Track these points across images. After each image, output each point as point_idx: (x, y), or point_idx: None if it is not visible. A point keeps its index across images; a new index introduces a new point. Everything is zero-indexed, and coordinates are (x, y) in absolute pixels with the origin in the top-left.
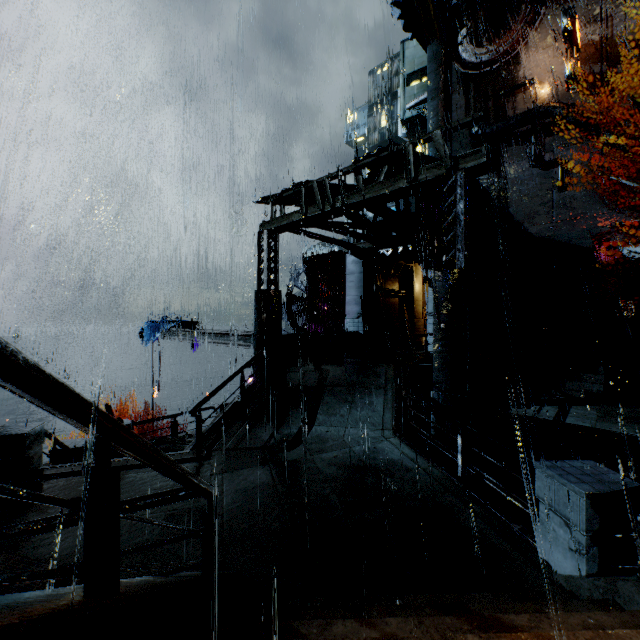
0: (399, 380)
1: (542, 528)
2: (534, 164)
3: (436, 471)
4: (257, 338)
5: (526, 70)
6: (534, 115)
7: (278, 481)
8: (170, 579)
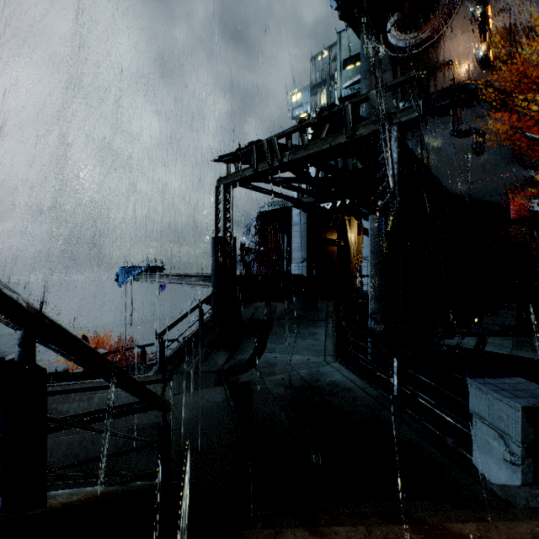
0: (338, 314)
1: (476, 441)
2: (452, 133)
3: (374, 391)
4: (215, 278)
5: (445, 53)
6: (452, 91)
7: (232, 400)
8: (121, 488)
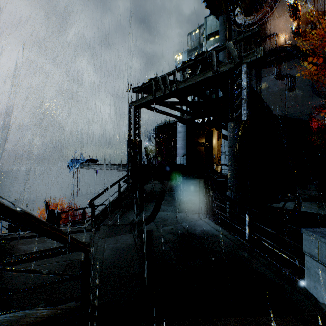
0: (207, 187)
1: (307, 272)
2: (275, 77)
3: (232, 237)
4: (128, 165)
5: (271, 28)
6: (276, 51)
7: (138, 242)
8: (47, 314)
